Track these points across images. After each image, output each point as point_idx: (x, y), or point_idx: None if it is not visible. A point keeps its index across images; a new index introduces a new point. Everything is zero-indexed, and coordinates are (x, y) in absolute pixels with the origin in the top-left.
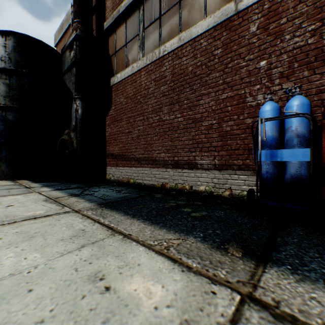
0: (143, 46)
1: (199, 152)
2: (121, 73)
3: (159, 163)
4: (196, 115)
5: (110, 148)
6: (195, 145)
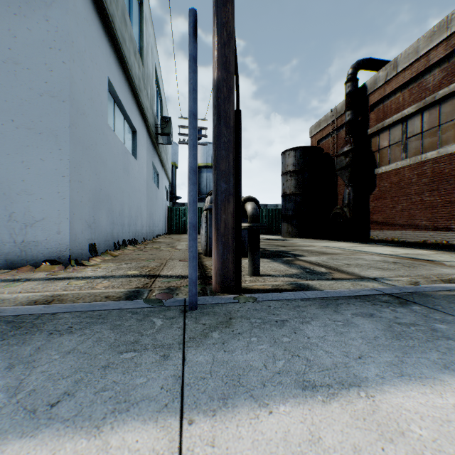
0: (405, 150)
1: (453, 221)
2: (384, 167)
3: (420, 227)
4: (450, 198)
5: (373, 217)
6: (449, 217)
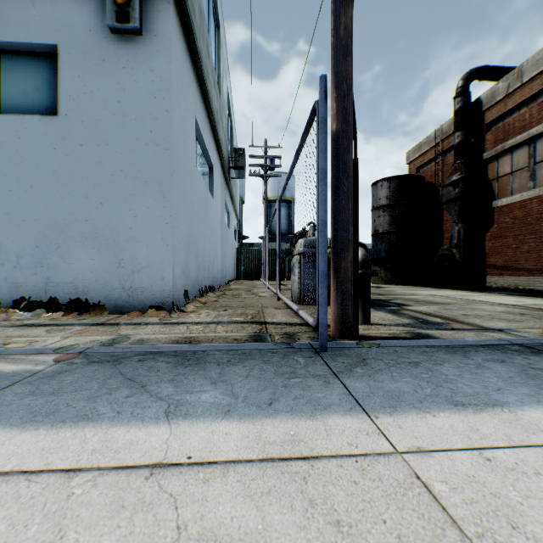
0: (533, 177)
1: None
2: (505, 199)
3: None
4: None
5: (490, 260)
6: None
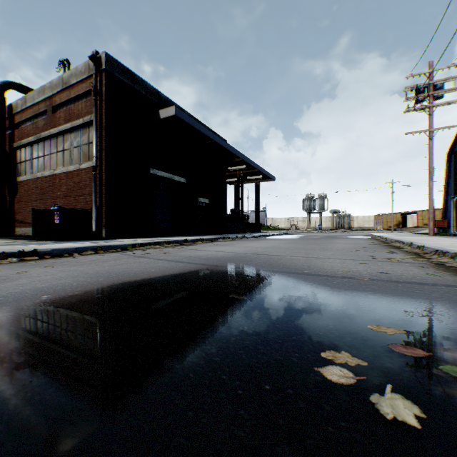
0: (34, 167)
1: None
2: (23, 177)
3: None
4: (47, 206)
5: (18, 217)
6: None
